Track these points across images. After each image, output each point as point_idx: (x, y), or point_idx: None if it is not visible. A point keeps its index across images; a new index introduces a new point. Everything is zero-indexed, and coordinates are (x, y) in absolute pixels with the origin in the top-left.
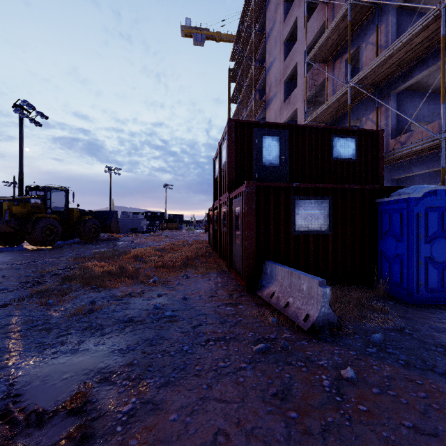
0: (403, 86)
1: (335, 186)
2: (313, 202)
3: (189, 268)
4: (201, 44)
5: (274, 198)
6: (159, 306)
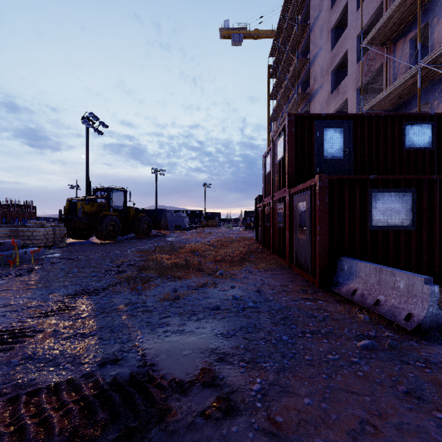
0: None
1: (419, 177)
2: (393, 195)
3: (248, 263)
4: (239, 44)
5: (348, 191)
6: (238, 297)
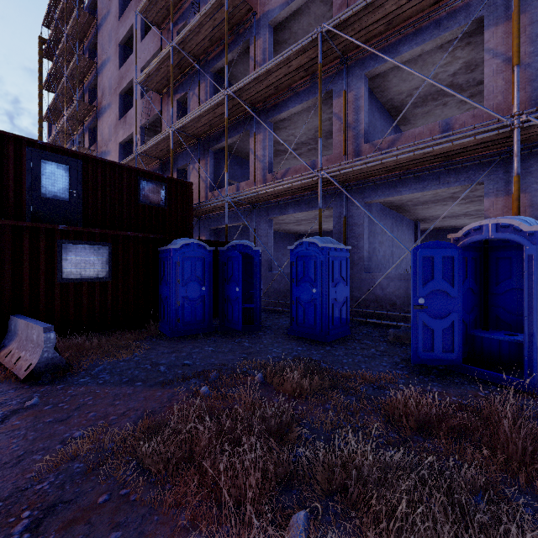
0: (217, 147)
1: (116, 232)
2: (88, 247)
3: None
4: None
5: (30, 240)
6: None
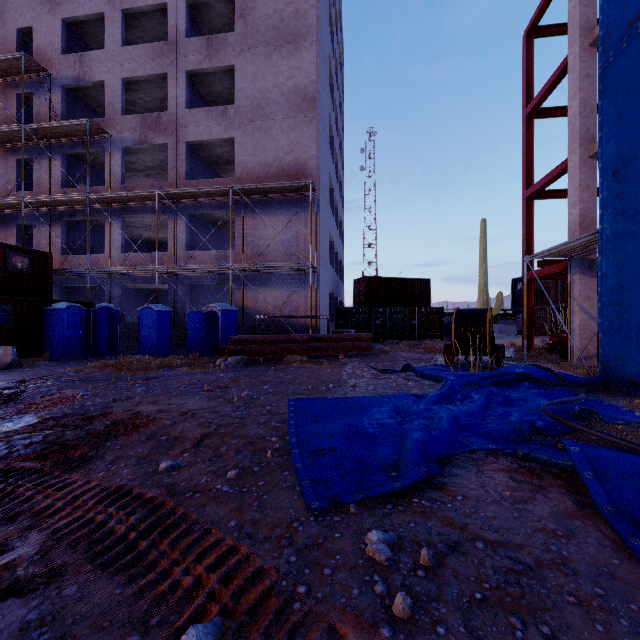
0: (71, 219)
1: (15, 298)
2: None
3: None
4: None
5: None
6: None
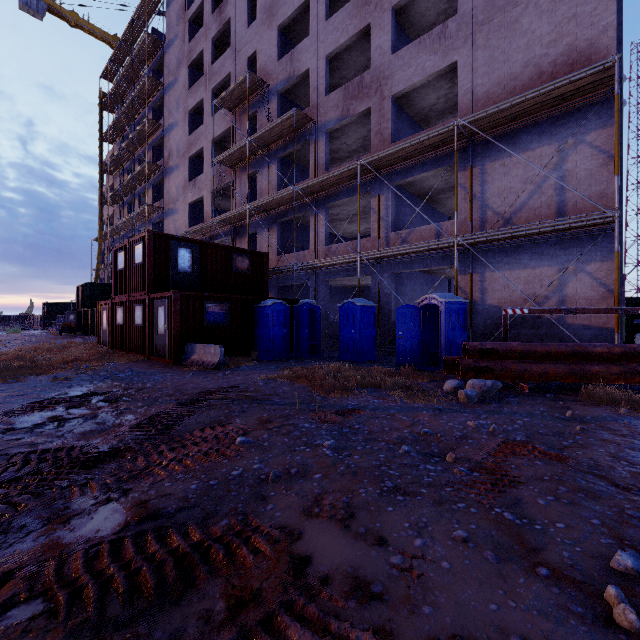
0: (284, 219)
1: (231, 296)
2: (218, 305)
3: (108, 360)
4: (38, 16)
5: (193, 302)
6: (118, 373)
